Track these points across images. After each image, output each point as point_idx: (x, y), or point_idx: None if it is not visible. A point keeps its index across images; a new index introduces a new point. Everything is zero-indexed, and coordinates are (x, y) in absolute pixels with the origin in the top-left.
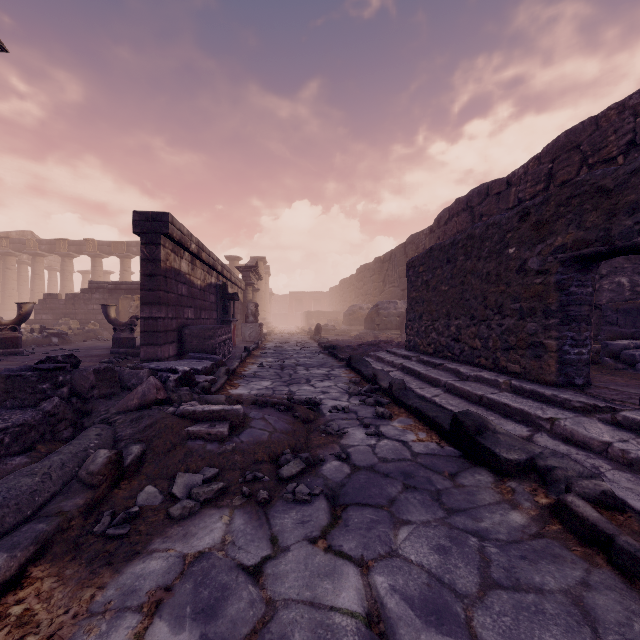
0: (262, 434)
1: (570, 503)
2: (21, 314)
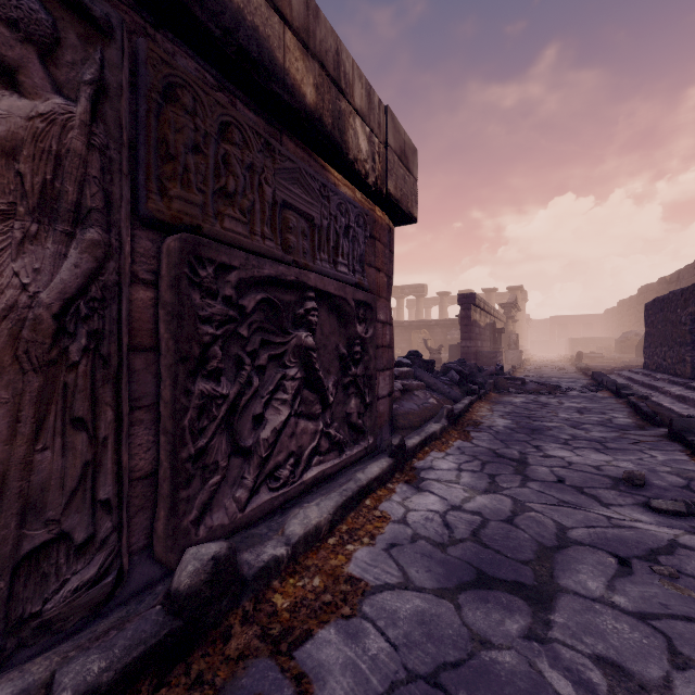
0: (533, 386)
1: (628, 397)
2: None
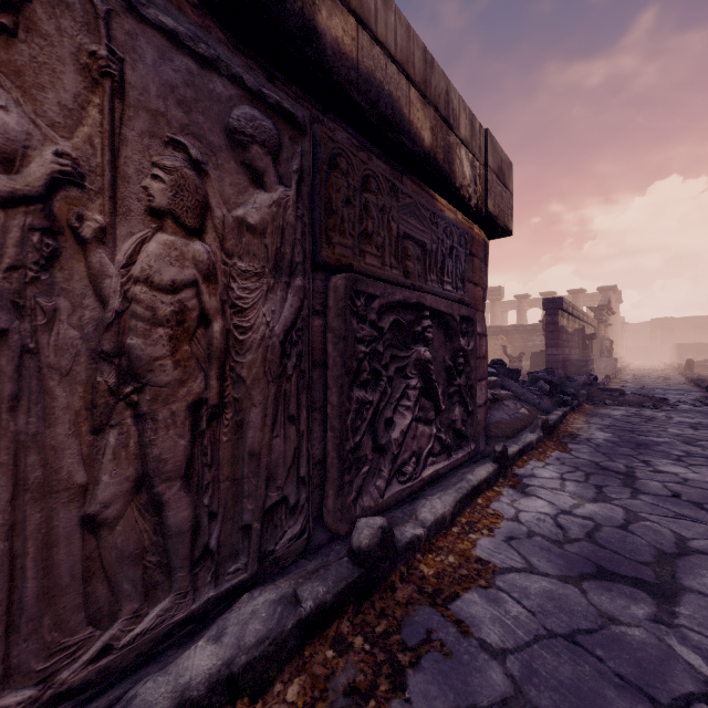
0: (633, 398)
1: None
2: None
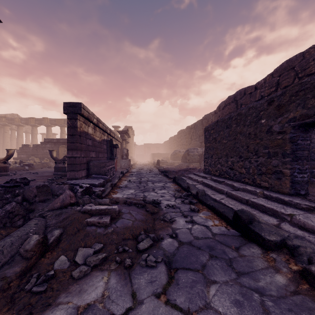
0: (128, 222)
1: (314, 272)
2: (8, 155)
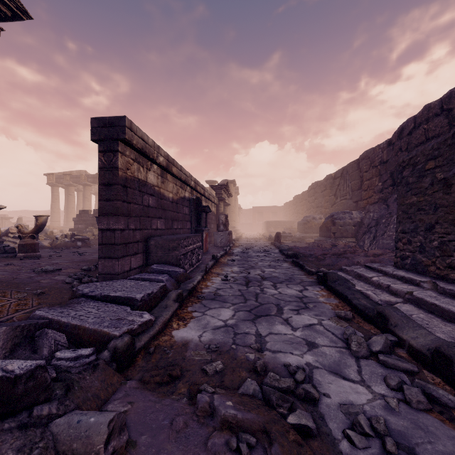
0: None
1: None
2: (37, 225)
